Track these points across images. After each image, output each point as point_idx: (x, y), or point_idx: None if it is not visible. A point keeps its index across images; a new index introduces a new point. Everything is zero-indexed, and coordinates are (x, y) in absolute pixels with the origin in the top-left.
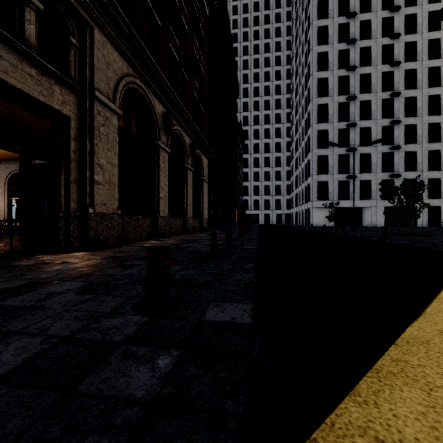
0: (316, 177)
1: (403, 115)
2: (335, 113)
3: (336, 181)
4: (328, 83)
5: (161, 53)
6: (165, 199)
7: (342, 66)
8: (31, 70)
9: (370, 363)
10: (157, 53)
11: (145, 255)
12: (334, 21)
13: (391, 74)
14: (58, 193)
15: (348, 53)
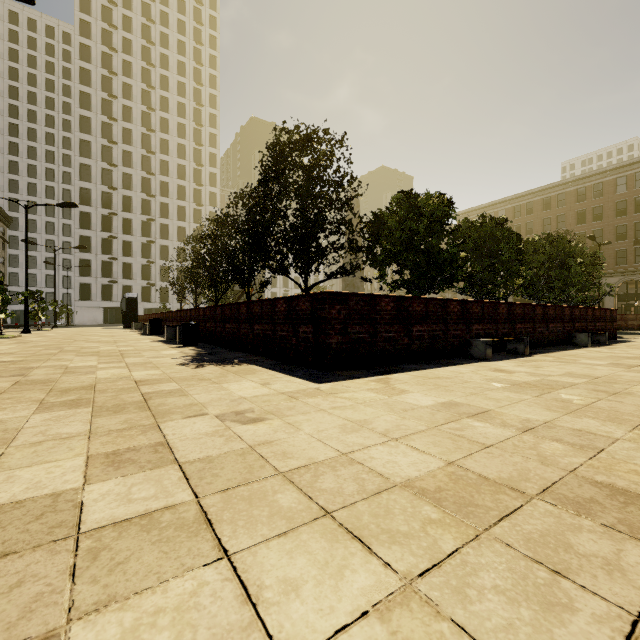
0: (79, 279)
1: (159, 237)
2: (99, 223)
3: (99, 283)
4: (91, 194)
5: None
6: None
7: (107, 182)
8: None
9: None
10: None
11: None
12: (98, 140)
13: (150, 202)
14: None
15: (112, 173)
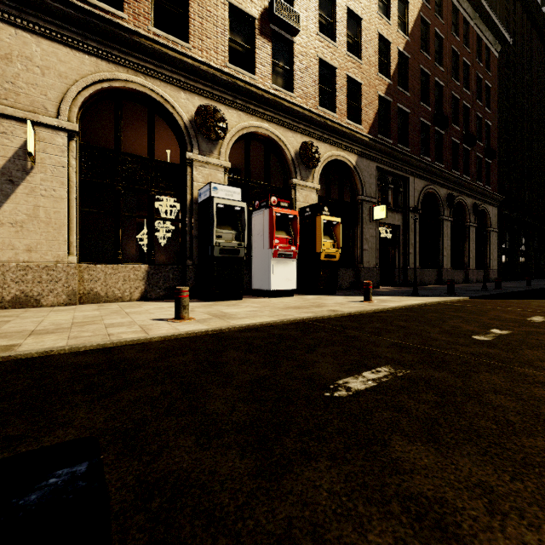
0: None
1: None
2: None
3: None
4: None
5: (445, 152)
6: (448, 256)
7: None
8: (390, 214)
9: (499, 299)
10: (441, 155)
11: (439, 289)
12: None
13: None
14: (395, 260)
15: None
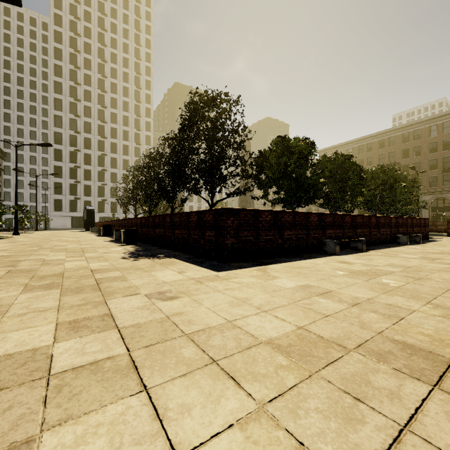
0: (53, 196)
1: (110, 166)
2: (67, 157)
3: (68, 199)
4: (62, 136)
5: None
6: None
7: (73, 128)
8: None
9: None
10: None
11: None
12: (67, 98)
13: (104, 142)
14: None
15: (77, 122)
